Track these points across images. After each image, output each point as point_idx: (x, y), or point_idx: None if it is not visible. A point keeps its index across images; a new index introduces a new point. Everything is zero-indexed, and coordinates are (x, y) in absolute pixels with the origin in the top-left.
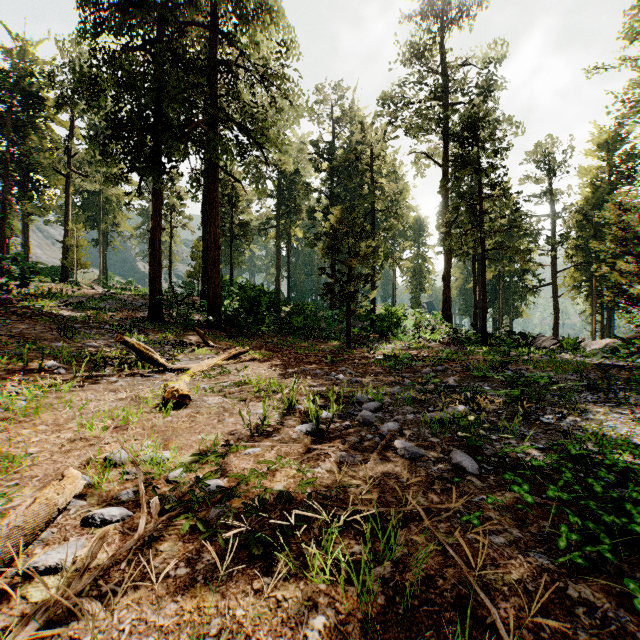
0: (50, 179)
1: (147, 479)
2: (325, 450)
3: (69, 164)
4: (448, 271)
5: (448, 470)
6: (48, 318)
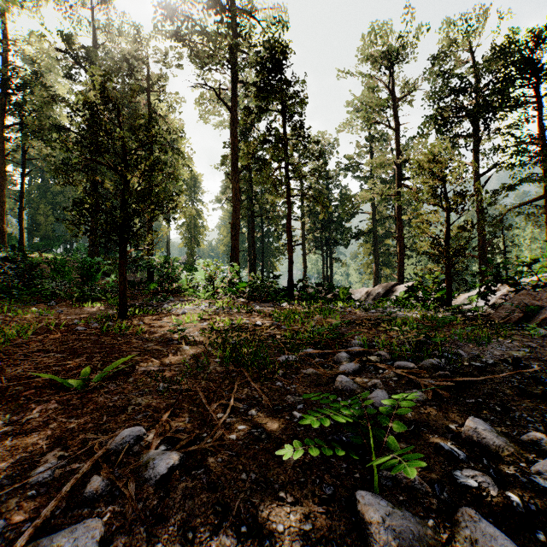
0: None
1: None
2: None
3: None
4: (237, 221)
5: None
6: None
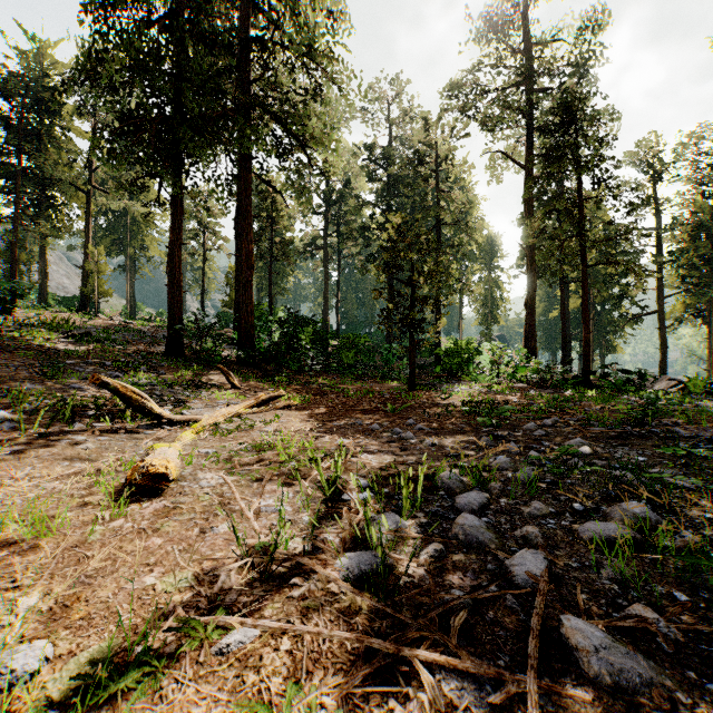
0: (67, 195)
1: None
2: (404, 651)
3: (89, 179)
4: (532, 296)
5: None
6: (32, 352)
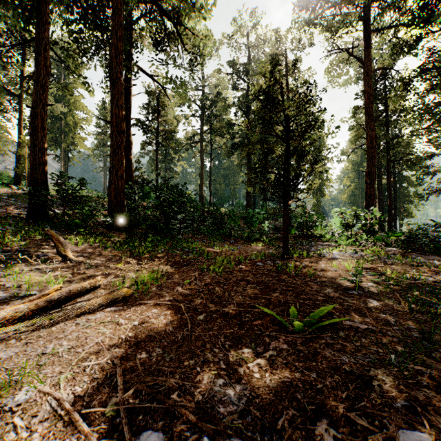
0: (0, 96)
1: None
2: None
3: (22, 86)
4: (373, 169)
5: None
6: None
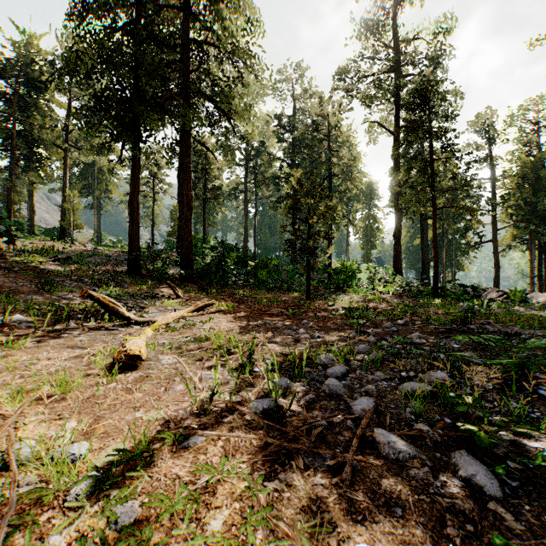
0: (50, 152)
1: (39, 497)
2: (285, 445)
3: (66, 139)
4: (399, 229)
5: (457, 489)
6: (31, 272)
